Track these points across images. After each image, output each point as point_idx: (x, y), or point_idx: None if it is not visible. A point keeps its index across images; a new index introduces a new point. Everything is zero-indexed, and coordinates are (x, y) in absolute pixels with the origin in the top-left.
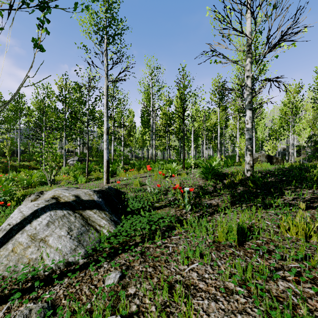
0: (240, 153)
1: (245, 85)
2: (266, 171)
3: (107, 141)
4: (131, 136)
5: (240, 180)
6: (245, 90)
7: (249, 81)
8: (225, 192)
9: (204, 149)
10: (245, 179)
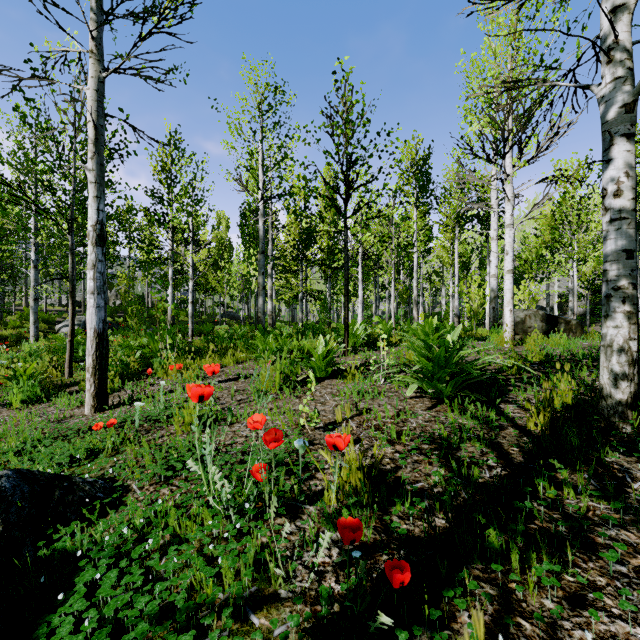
0: (469, 310)
1: (606, 44)
2: (587, 360)
3: (99, 268)
4: (221, 270)
5: (569, 406)
6: (606, 63)
7: (625, 25)
8: (580, 494)
9: (393, 298)
10: (603, 409)
